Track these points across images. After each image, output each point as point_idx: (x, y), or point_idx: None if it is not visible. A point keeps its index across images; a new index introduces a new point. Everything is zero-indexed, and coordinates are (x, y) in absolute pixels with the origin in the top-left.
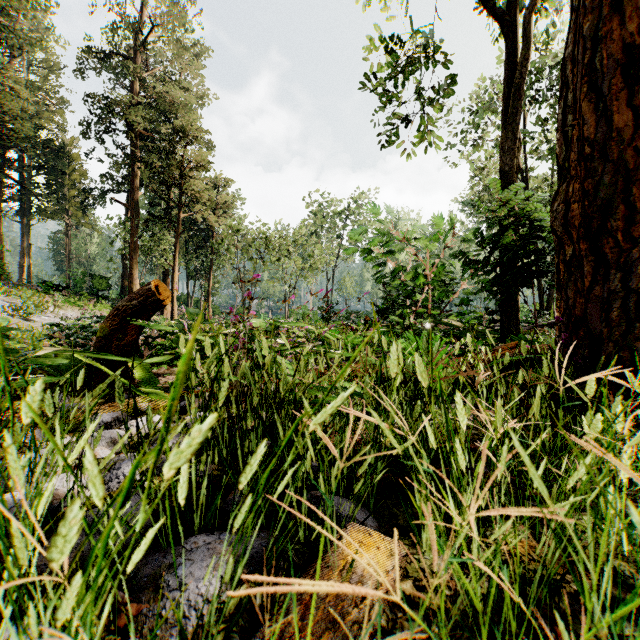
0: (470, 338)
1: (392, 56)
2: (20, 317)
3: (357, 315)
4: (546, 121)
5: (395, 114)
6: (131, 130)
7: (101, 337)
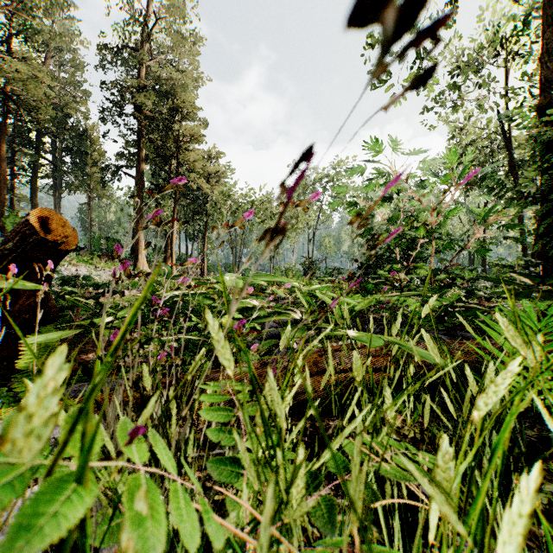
0: None
1: None
2: None
3: (339, 271)
4: (531, 76)
5: None
6: (137, 111)
7: None
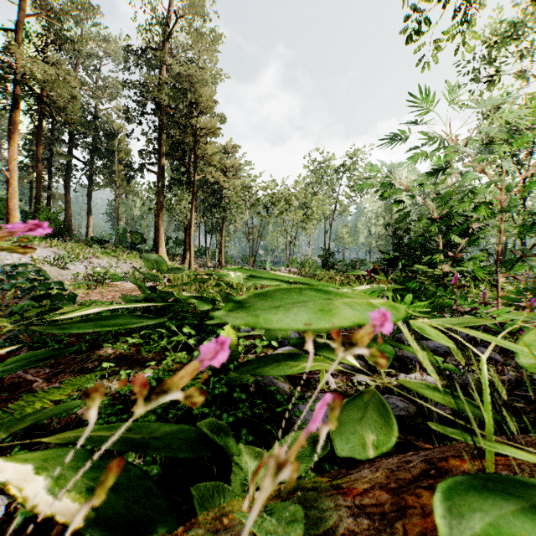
0: None
1: None
2: (56, 266)
3: (363, 263)
4: None
5: None
6: (157, 108)
7: None
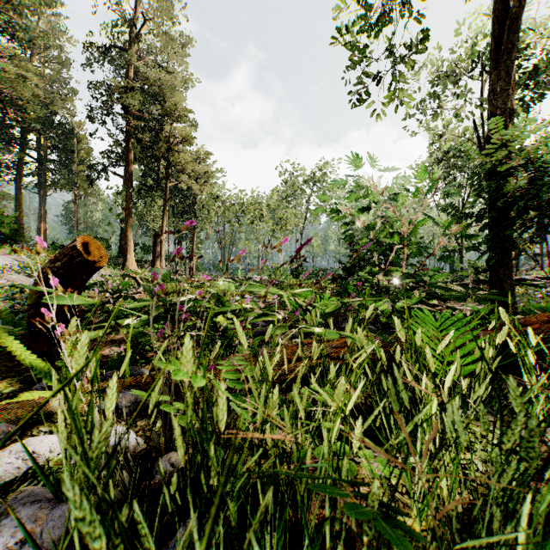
0: (505, 314)
1: (365, 7)
2: (24, 274)
3: (324, 272)
4: None
5: (365, 73)
6: (126, 111)
7: (30, 305)
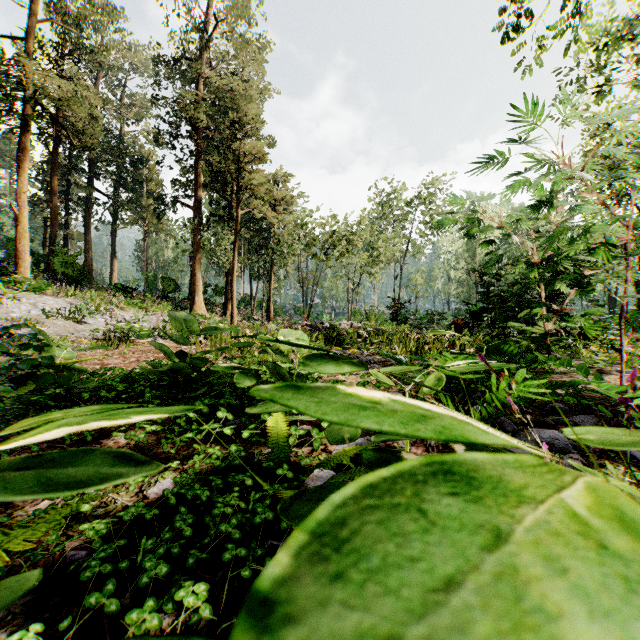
0: None
1: None
2: (72, 319)
3: (442, 317)
4: None
5: None
6: (194, 130)
7: None
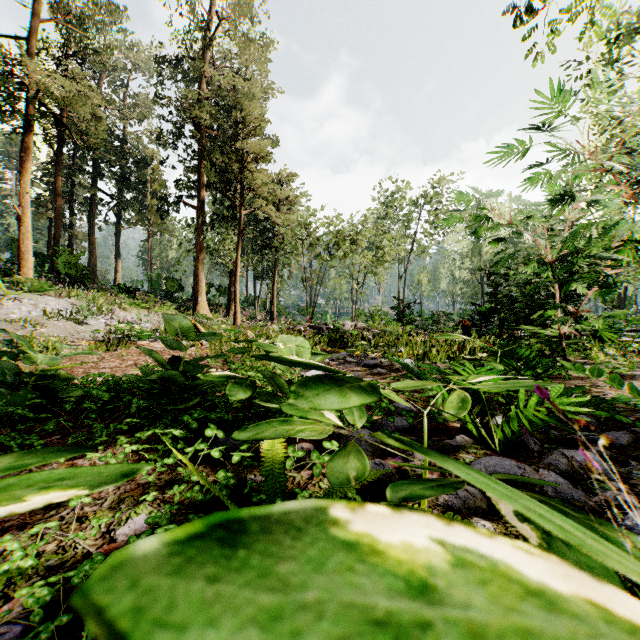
0: None
1: None
2: (73, 320)
3: (449, 318)
4: None
5: None
6: (197, 130)
7: None
